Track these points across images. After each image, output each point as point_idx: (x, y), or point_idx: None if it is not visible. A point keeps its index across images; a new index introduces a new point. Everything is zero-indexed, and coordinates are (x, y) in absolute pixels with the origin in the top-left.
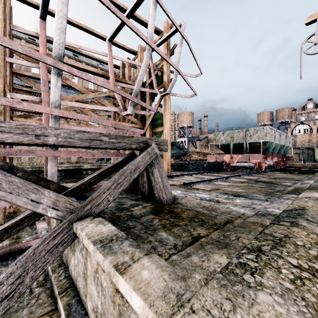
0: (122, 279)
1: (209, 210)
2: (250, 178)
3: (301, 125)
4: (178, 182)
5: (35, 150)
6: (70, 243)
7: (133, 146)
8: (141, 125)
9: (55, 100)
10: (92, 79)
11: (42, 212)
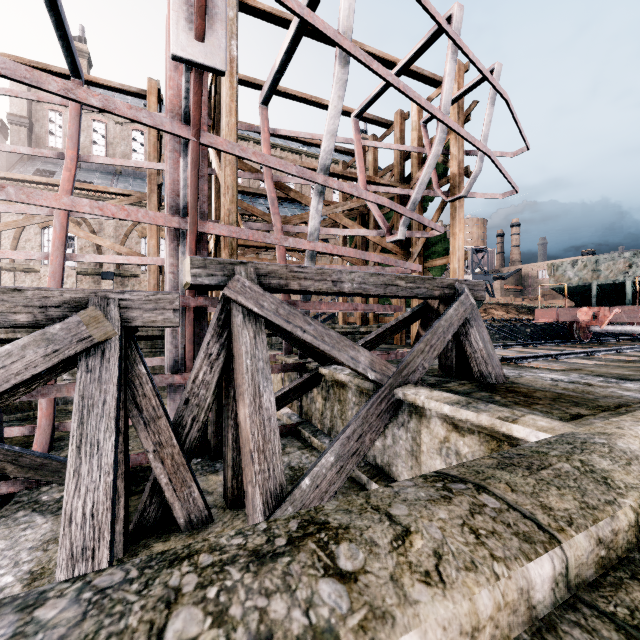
0: (518, 426)
1: (579, 393)
2: None
3: None
4: None
5: (296, 302)
6: (395, 412)
7: (436, 293)
8: (403, 256)
9: (314, 229)
10: (363, 194)
11: (363, 372)
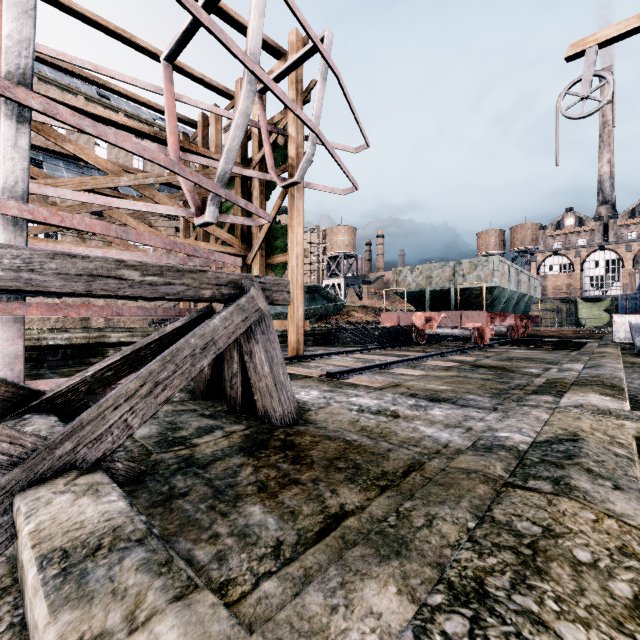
0: None
1: (374, 439)
2: (462, 359)
3: (555, 257)
4: (318, 371)
5: None
6: (1, 550)
7: (205, 294)
8: (242, 250)
9: (13, 179)
10: (109, 136)
11: None
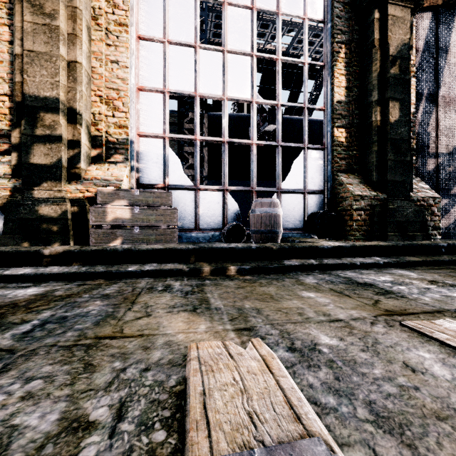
0: None
1: None
2: None
3: None
4: None
5: None
6: None
7: None
8: None
9: None
10: None
11: None
